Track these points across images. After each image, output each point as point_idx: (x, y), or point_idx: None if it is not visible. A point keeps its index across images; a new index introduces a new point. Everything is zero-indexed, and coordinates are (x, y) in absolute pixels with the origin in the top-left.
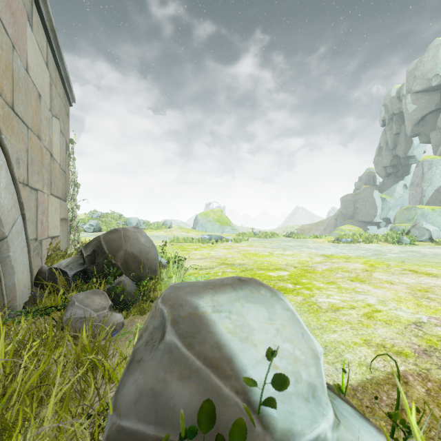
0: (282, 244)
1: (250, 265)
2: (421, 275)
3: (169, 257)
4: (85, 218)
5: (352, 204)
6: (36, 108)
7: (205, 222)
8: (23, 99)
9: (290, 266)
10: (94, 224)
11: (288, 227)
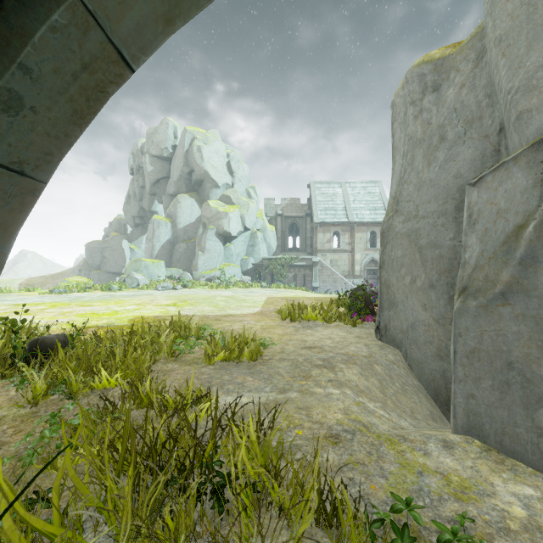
0: None
1: None
2: (83, 306)
3: None
4: None
5: (100, 252)
6: None
7: None
8: None
9: None
10: None
11: (3, 282)
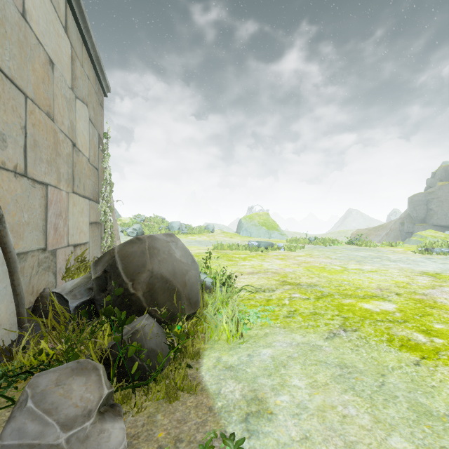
0: (350, 255)
1: (325, 287)
2: None
3: (215, 276)
4: (130, 222)
5: (424, 205)
6: (44, 76)
7: (250, 227)
8: (14, 52)
9: (388, 291)
10: (137, 228)
11: (340, 232)
